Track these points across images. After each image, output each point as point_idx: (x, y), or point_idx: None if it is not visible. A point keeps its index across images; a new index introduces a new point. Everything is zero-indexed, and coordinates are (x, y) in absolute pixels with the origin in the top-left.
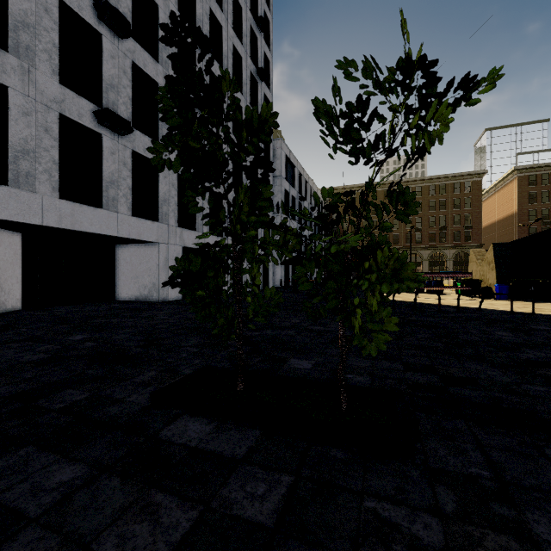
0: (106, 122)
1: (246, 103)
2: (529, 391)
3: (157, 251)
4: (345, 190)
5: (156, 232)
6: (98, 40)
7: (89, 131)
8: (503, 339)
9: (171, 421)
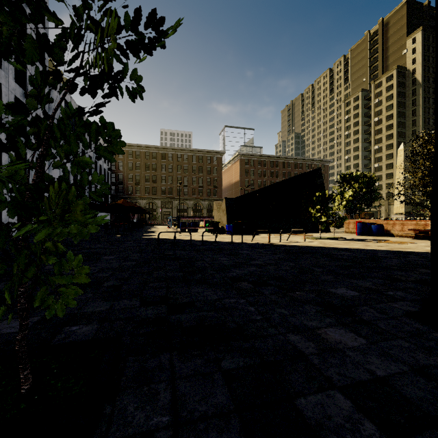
0: None
1: None
2: (226, 304)
3: None
4: (130, 147)
5: None
6: None
7: None
8: (222, 263)
9: None
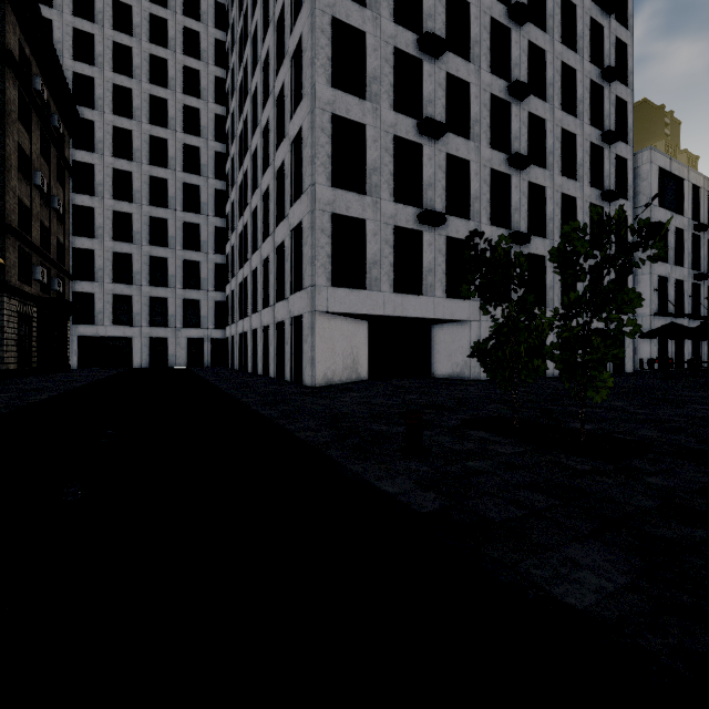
0: (425, 221)
1: (583, 126)
2: None
3: (468, 329)
4: None
5: (467, 310)
6: (419, 150)
7: (412, 231)
8: None
9: (472, 430)
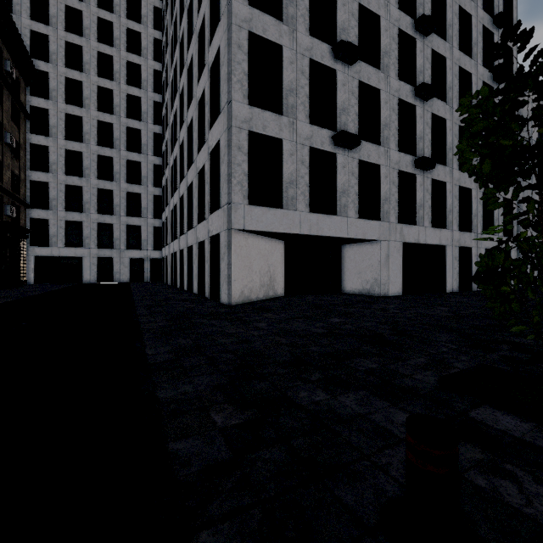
0: (340, 142)
1: (477, 66)
2: None
3: (378, 249)
4: None
5: (378, 230)
6: (333, 76)
7: (327, 154)
8: None
9: (474, 406)
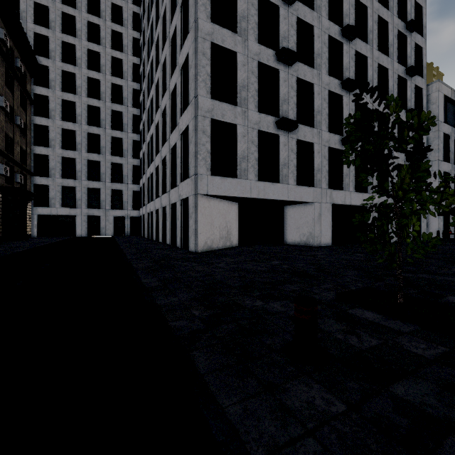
0: (282, 126)
1: (393, 63)
2: None
3: (312, 209)
4: None
5: (312, 194)
6: (277, 74)
7: (272, 135)
8: None
9: (352, 308)
